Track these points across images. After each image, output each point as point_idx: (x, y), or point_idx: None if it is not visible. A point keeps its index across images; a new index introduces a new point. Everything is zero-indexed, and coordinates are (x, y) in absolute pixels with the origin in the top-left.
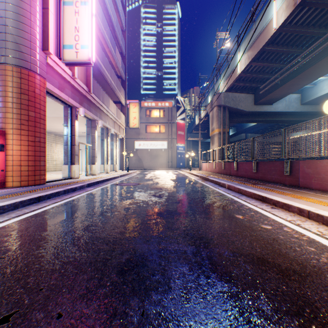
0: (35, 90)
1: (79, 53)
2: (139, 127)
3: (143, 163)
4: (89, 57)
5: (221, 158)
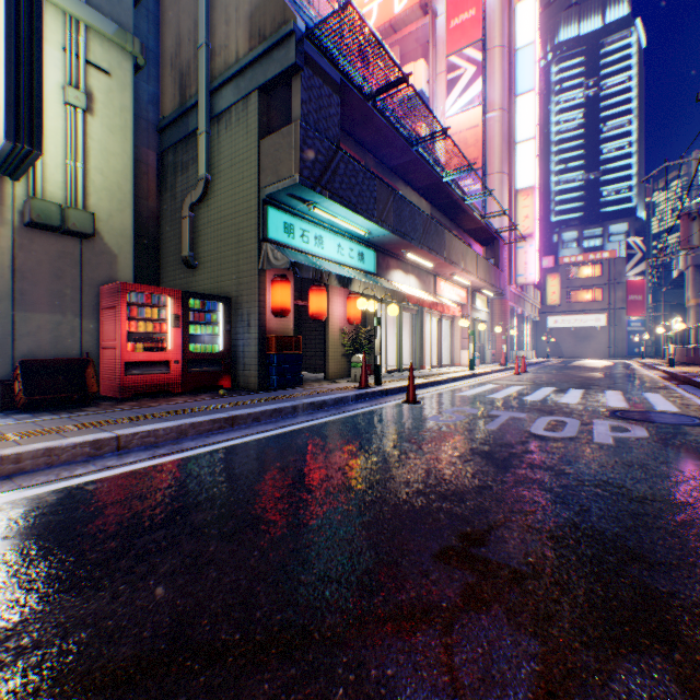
0: (505, 309)
1: (526, 279)
2: (558, 304)
3: (561, 349)
4: (533, 280)
5: (675, 343)
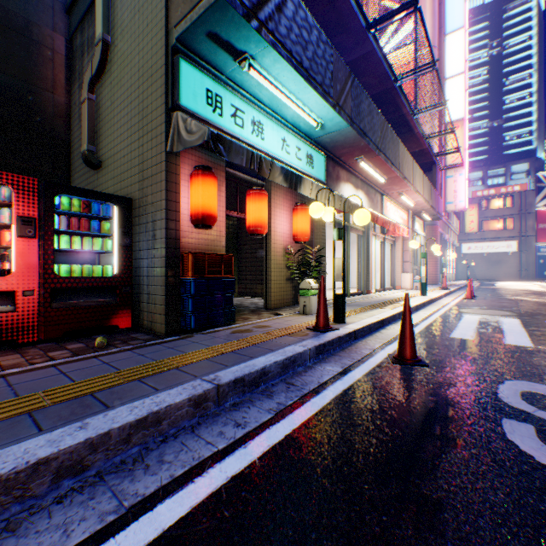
0: (436, 235)
1: (455, 206)
2: (476, 232)
3: (474, 272)
4: (463, 207)
5: None
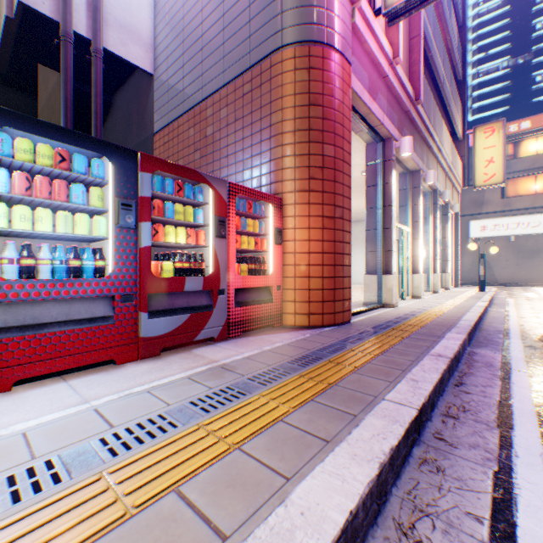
0: (333, 93)
1: None
2: (501, 182)
3: (492, 269)
4: None
5: None
